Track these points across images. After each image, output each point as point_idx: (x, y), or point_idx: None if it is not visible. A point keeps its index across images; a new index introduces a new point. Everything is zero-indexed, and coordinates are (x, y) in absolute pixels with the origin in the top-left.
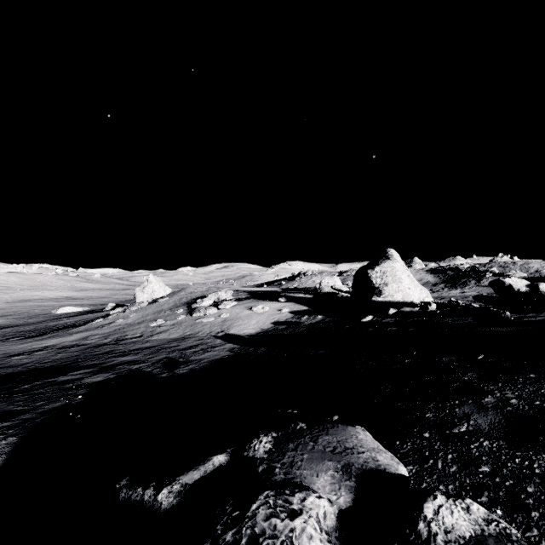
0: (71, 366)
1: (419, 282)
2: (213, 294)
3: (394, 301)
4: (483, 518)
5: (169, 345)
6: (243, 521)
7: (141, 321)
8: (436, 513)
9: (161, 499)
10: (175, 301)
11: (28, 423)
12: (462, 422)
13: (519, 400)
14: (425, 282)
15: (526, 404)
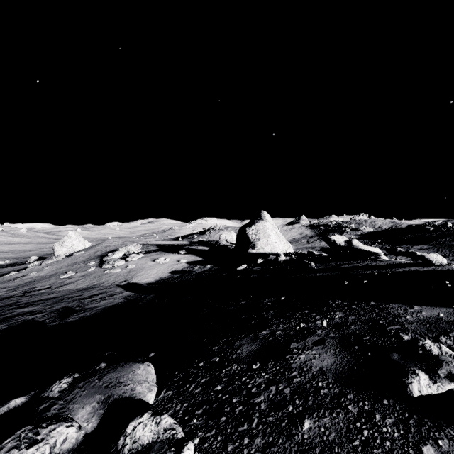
0: None
1: (300, 235)
2: (123, 247)
3: (265, 252)
4: (165, 428)
5: (72, 295)
6: None
7: (54, 273)
8: (134, 428)
9: None
10: (90, 254)
11: None
12: (232, 352)
13: (282, 331)
14: (304, 235)
15: (284, 334)
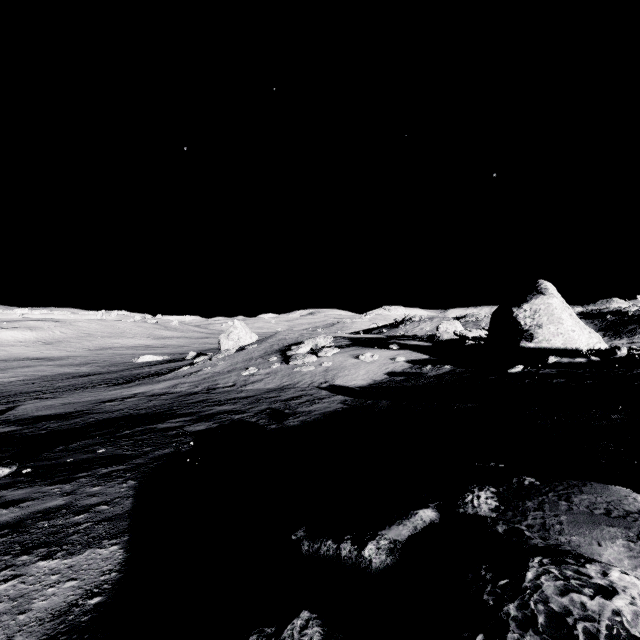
0: (168, 414)
1: None
2: (310, 340)
3: (551, 347)
4: None
5: (267, 395)
6: (524, 593)
7: (231, 369)
8: None
9: (369, 555)
10: (266, 348)
11: (143, 468)
12: None
13: None
14: None
15: None
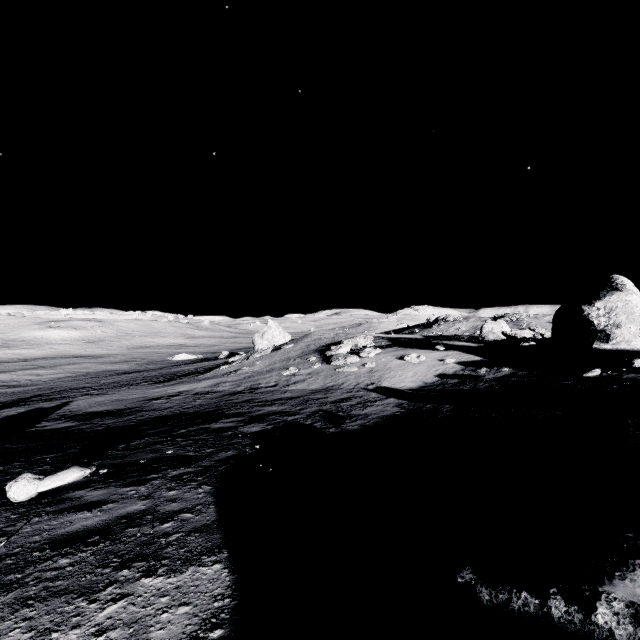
0: (218, 413)
1: None
2: (349, 340)
3: (632, 349)
4: None
5: (314, 396)
6: None
7: (270, 369)
8: None
9: (605, 623)
10: (302, 348)
11: (213, 471)
12: None
13: None
14: None
15: None
